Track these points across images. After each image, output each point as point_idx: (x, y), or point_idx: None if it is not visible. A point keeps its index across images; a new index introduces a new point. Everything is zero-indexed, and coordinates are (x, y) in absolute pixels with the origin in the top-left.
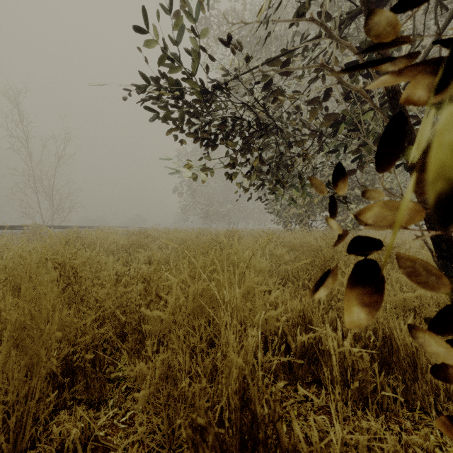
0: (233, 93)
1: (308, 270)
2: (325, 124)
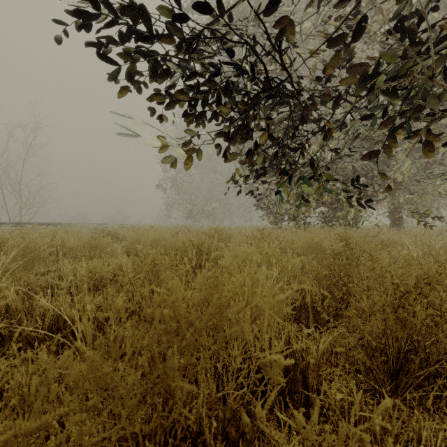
0: (218, 28)
1: (331, 288)
2: (349, 78)
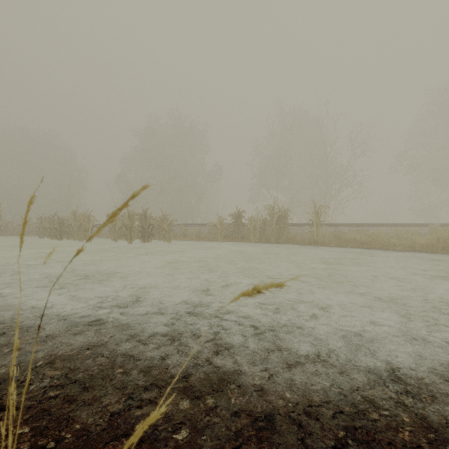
0: None
1: None
2: None
